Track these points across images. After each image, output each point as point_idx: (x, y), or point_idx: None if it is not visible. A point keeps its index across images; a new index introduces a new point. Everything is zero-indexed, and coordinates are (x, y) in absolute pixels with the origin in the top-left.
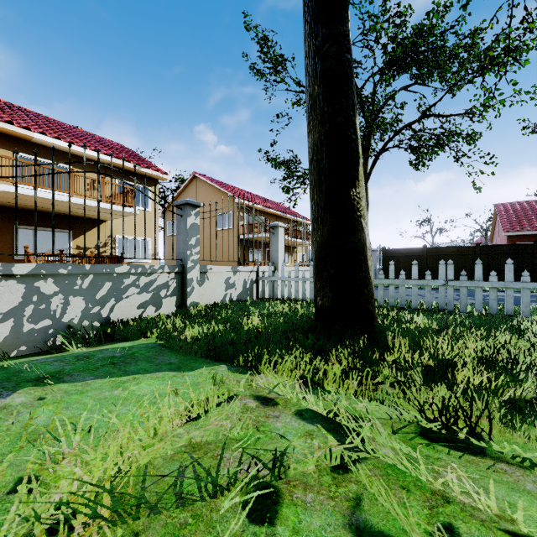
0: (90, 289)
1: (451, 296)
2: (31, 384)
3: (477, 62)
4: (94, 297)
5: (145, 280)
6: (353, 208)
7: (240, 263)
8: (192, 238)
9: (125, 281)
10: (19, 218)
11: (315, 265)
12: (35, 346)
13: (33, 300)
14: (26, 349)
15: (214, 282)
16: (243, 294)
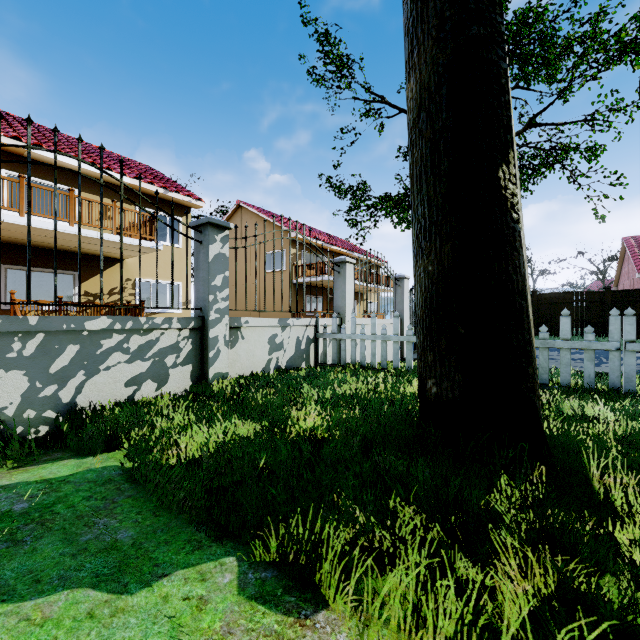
0: (38, 358)
1: (632, 368)
2: None
3: (602, 51)
4: (46, 370)
5: (139, 341)
6: (504, 205)
7: (295, 314)
8: (217, 276)
9: (104, 343)
10: (8, 256)
11: (424, 318)
12: None
13: None
14: None
15: (252, 342)
16: (296, 358)
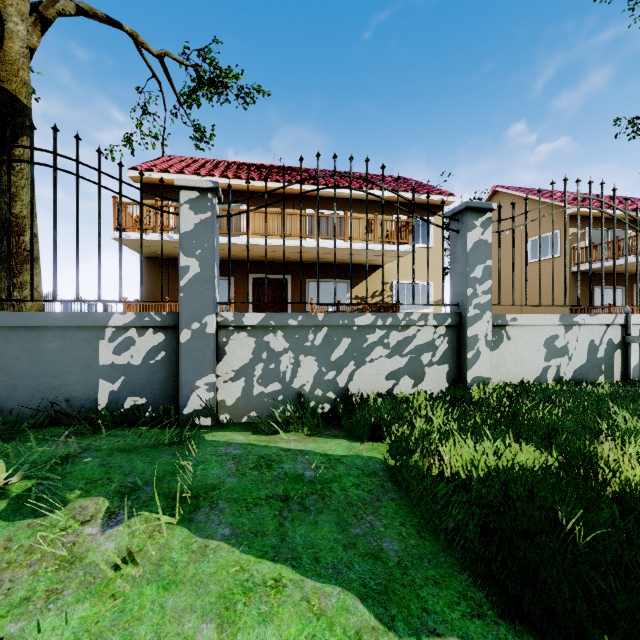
0: (323, 347)
1: None
2: (160, 507)
3: None
4: (328, 358)
5: (397, 337)
6: None
7: (575, 312)
8: (476, 267)
9: (368, 337)
10: (309, 272)
11: None
12: (265, 413)
13: (262, 358)
14: (256, 415)
15: (520, 343)
16: (588, 369)
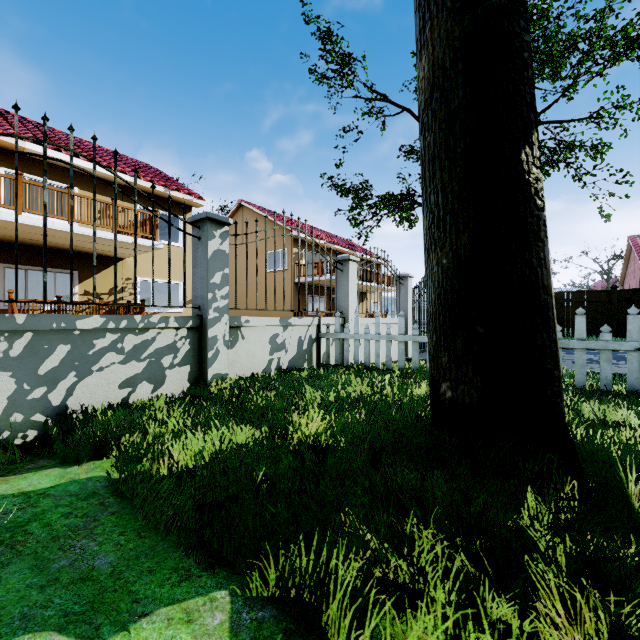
0: (26, 358)
1: None
2: None
3: (609, 47)
4: (34, 371)
5: (134, 341)
6: (527, 190)
7: (297, 314)
8: (216, 274)
9: (96, 343)
10: (7, 254)
11: (437, 316)
12: None
13: None
14: None
15: (252, 341)
16: (298, 358)
